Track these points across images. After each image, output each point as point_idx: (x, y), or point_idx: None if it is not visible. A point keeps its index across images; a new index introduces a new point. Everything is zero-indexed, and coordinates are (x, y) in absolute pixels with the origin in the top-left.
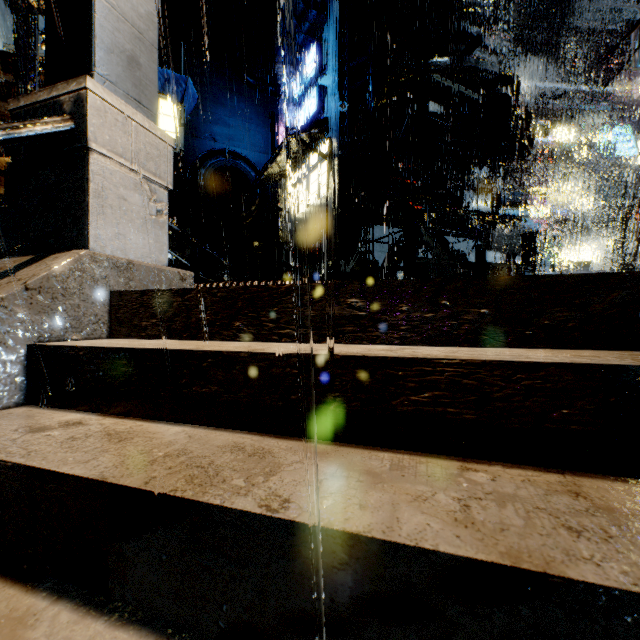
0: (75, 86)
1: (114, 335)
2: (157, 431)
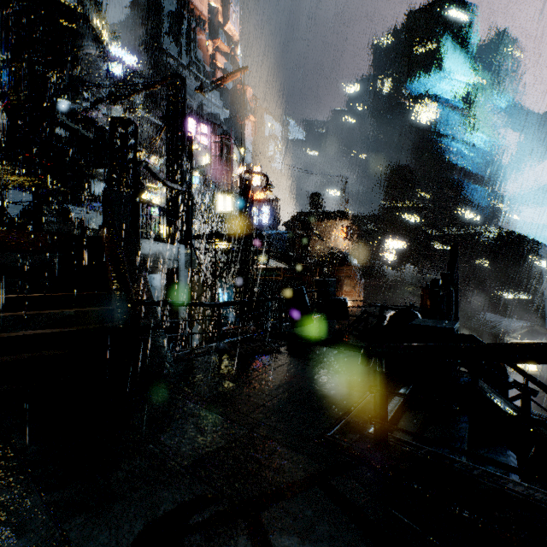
0: None
1: None
2: None
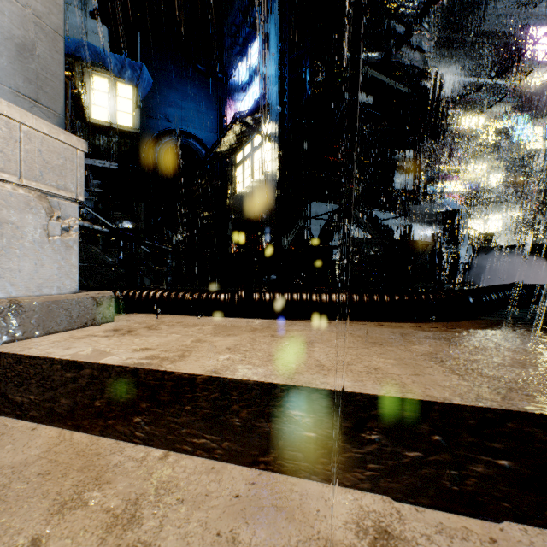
0: None
1: None
2: None
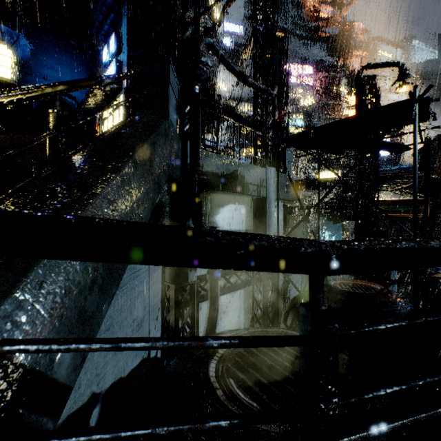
0: None
1: None
2: None
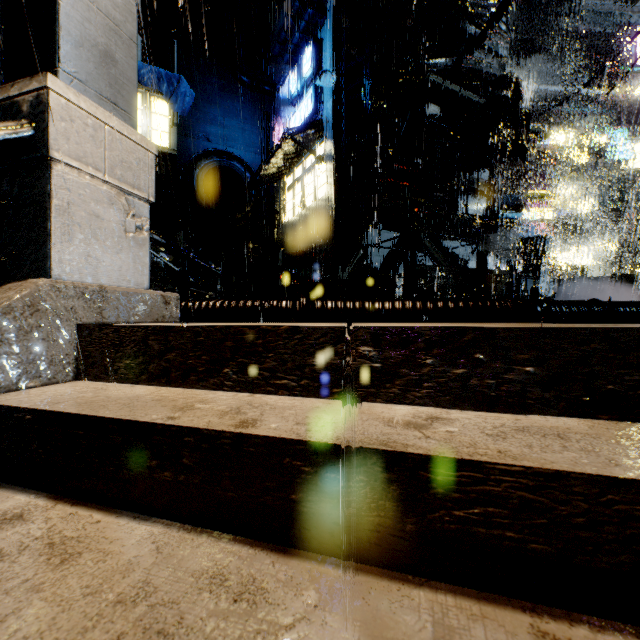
0: (34, 85)
1: (82, 376)
2: (116, 536)
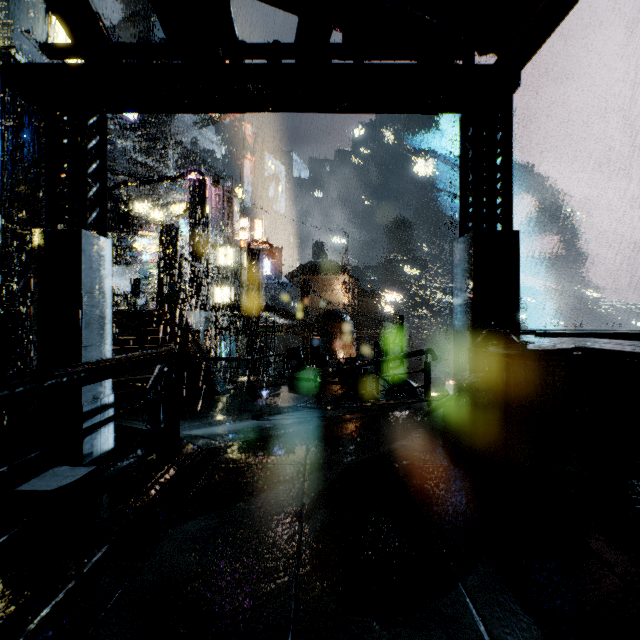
0: None
1: None
2: None
